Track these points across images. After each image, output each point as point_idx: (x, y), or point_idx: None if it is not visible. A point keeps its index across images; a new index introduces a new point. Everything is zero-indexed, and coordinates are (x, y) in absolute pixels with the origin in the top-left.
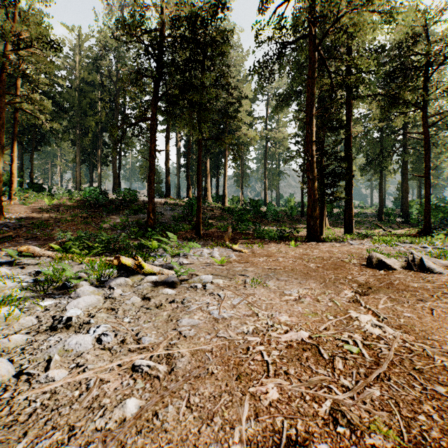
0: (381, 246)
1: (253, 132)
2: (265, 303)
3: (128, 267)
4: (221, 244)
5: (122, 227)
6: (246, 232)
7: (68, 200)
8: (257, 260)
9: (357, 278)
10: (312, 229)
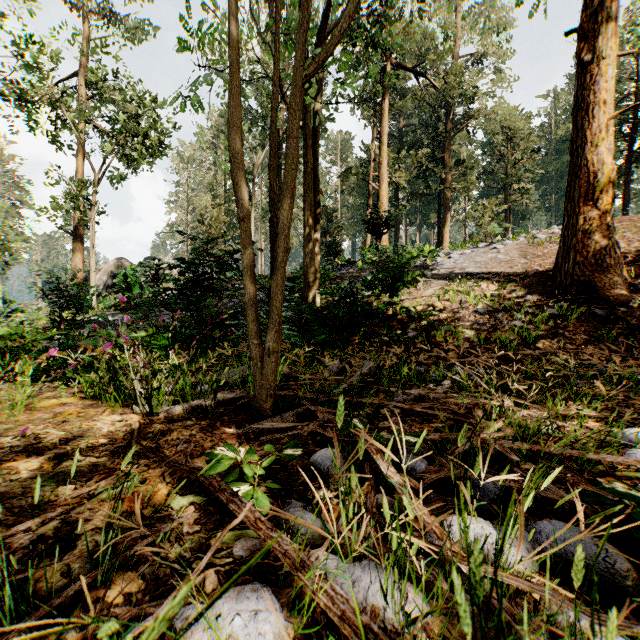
0: None
1: None
2: None
3: None
4: None
5: None
6: None
7: None
8: None
9: None
10: None
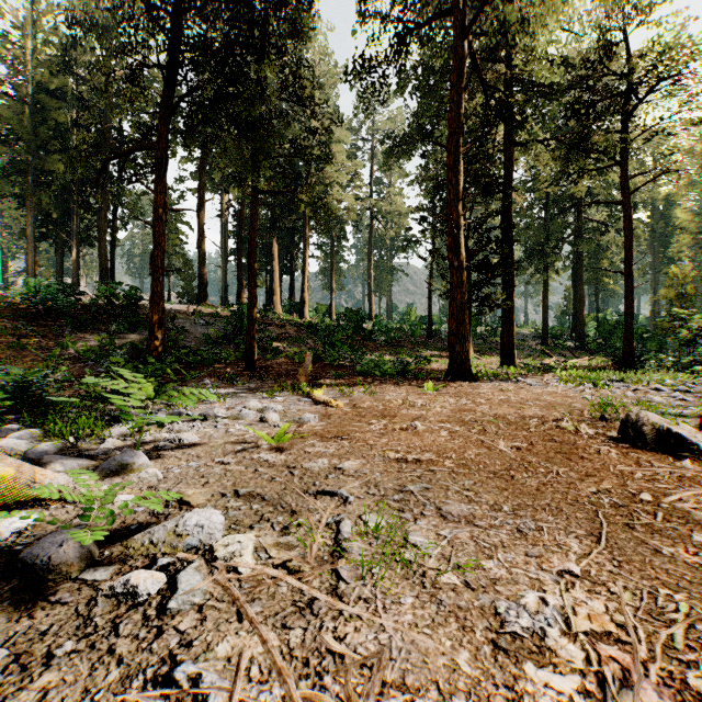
0: (587, 388)
1: (351, 198)
2: None
3: None
4: (292, 387)
5: (99, 354)
6: (339, 363)
7: None
8: (365, 429)
9: (668, 498)
10: (459, 357)
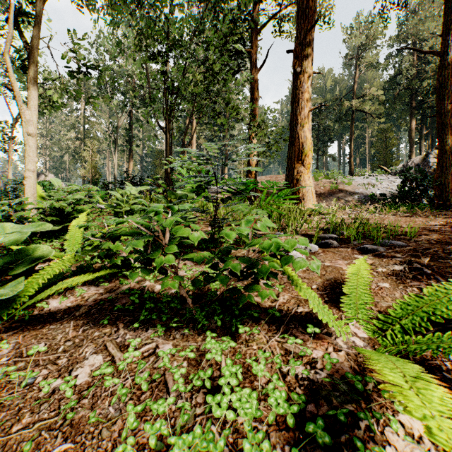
0: None
1: None
2: None
3: None
4: None
5: None
6: None
7: None
8: None
9: None
10: None
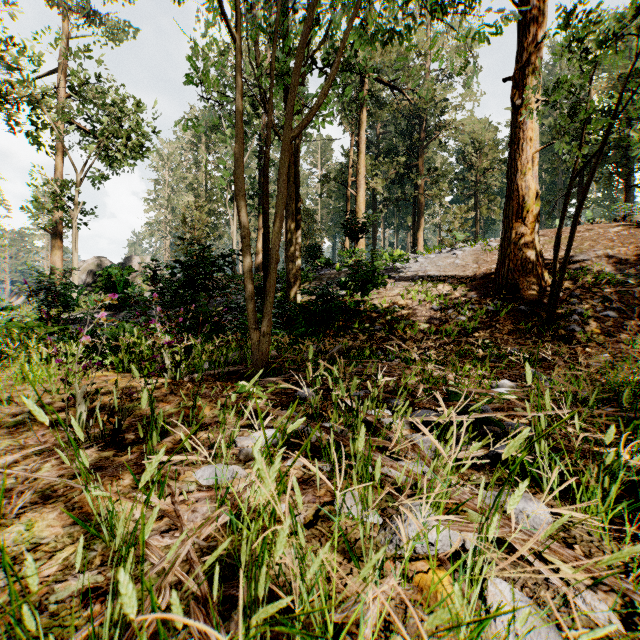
0: None
1: None
2: None
3: None
4: None
5: None
6: None
7: None
8: None
9: None
10: None
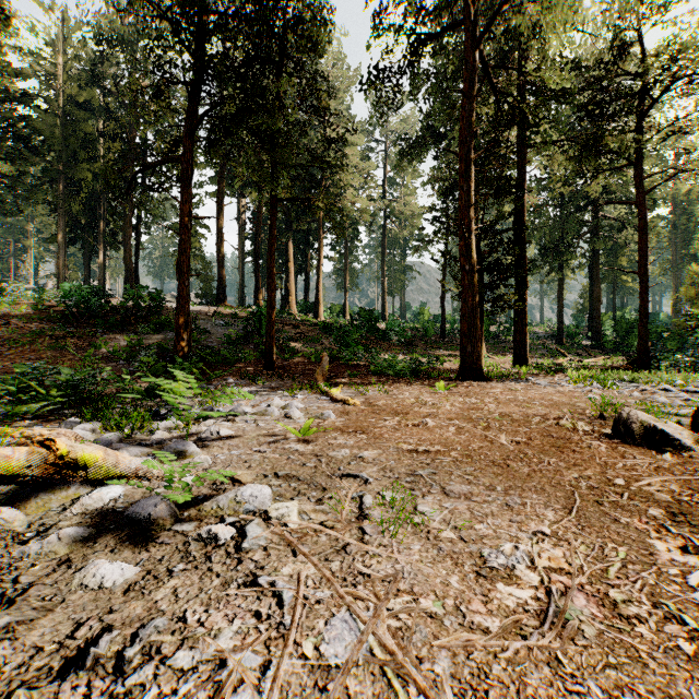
0: (595, 388)
1: (365, 200)
2: (446, 645)
3: (17, 476)
4: (310, 386)
5: (129, 354)
6: (353, 362)
7: (32, 306)
8: (381, 425)
9: (639, 483)
10: (470, 358)
